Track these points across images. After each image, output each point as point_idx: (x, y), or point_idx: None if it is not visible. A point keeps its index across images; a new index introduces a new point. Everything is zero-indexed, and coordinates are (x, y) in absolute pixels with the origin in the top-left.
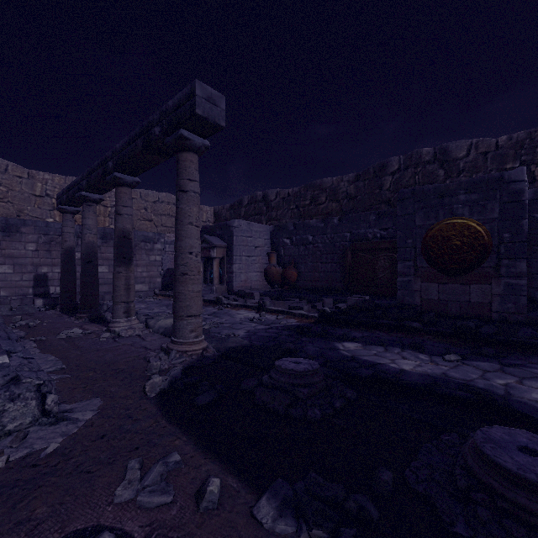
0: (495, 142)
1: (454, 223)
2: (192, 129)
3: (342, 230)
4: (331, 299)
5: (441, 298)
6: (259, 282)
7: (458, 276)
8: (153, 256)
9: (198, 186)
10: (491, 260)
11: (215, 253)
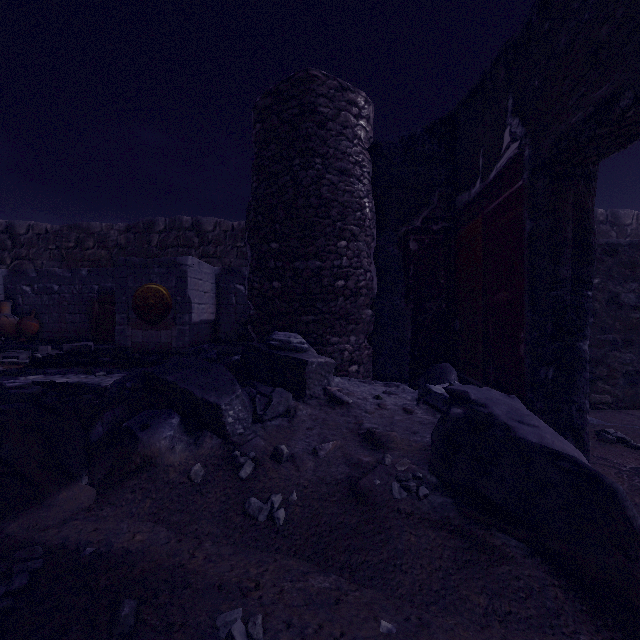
0: (232, 225)
1: (151, 287)
2: None
3: (91, 282)
4: (47, 346)
5: (145, 341)
6: None
7: (155, 324)
8: None
9: None
10: (172, 314)
11: None
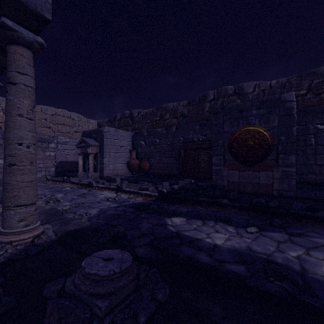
0: (269, 84)
1: (249, 129)
2: (15, 19)
3: (178, 136)
4: (167, 183)
5: (241, 181)
6: (123, 170)
7: (252, 165)
8: (48, 152)
9: (32, 80)
10: (273, 154)
11: (90, 150)
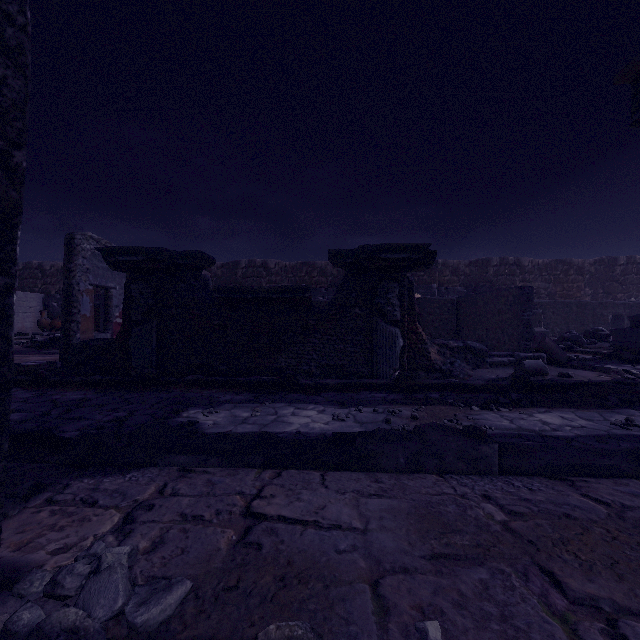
0: None
1: None
2: None
3: None
4: None
5: None
6: (33, 328)
7: None
8: None
9: None
10: None
11: None
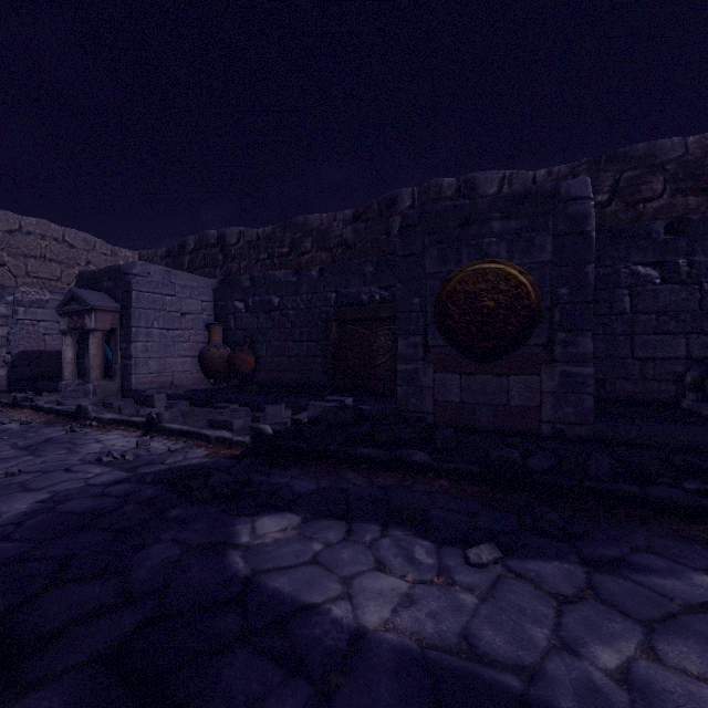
0: (532, 177)
1: (485, 269)
2: None
3: (324, 288)
4: (279, 407)
5: (465, 400)
6: (190, 373)
7: (491, 361)
8: None
9: None
10: (540, 333)
11: (93, 321)
